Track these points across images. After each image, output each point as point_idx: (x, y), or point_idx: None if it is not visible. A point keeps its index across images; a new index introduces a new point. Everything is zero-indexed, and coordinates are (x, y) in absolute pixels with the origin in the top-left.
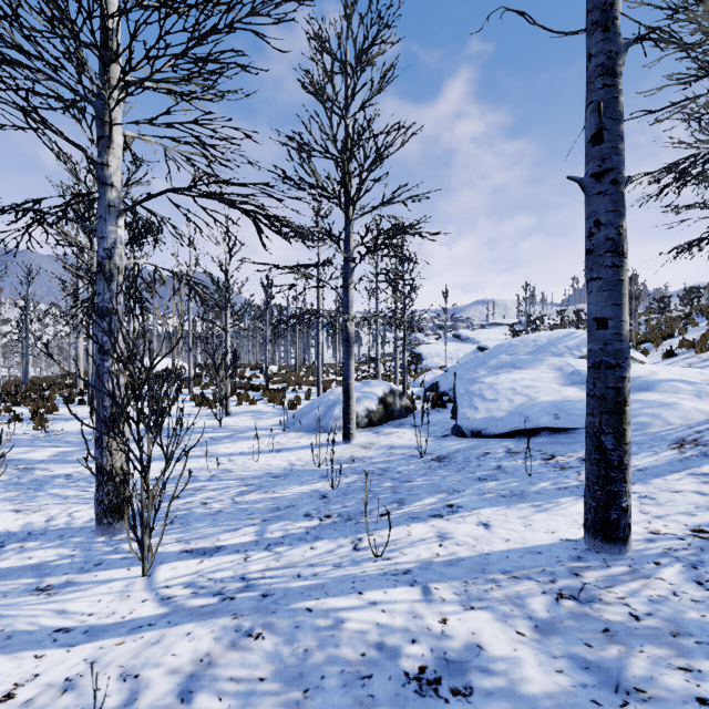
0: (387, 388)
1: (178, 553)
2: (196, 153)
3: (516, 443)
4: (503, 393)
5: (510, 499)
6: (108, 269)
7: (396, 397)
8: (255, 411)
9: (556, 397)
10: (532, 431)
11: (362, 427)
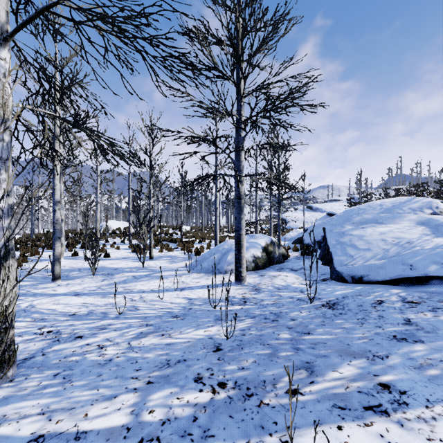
0: (268, 239)
1: (25, 442)
2: None
3: (406, 291)
4: (375, 244)
5: None
6: None
7: (275, 246)
8: (171, 256)
9: (433, 246)
10: (420, 279)
11: (250, 270)
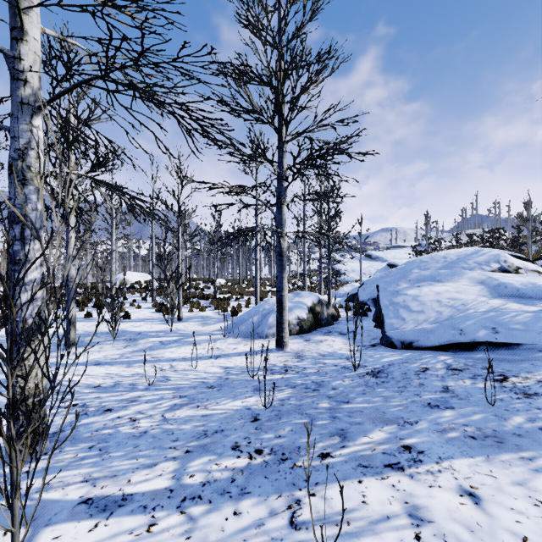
0: (315, 298)
1: (76, 504)
2: (131, 67)
3: (454, 358)
4: (429, 305)
5: (484, 443)
6: (20, 172)
7: (323, 306)
8: (203, 317)
9: (487, 309)
10: (469, 345)
11: (294, 333)
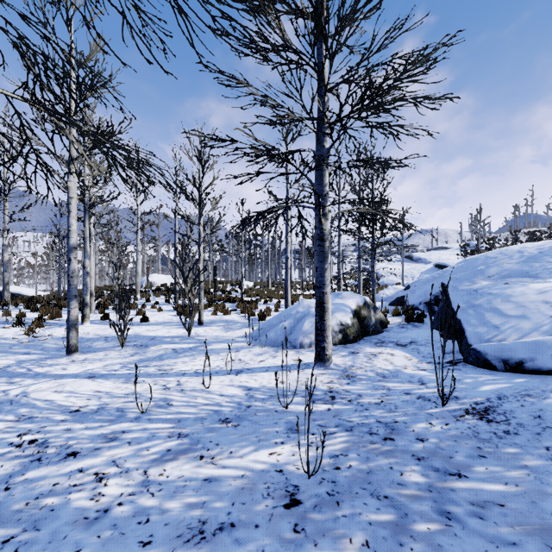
0: (360, 300)
1: None
2: None
3: None
4: (533, 308)
5: None
6: None
7: (370, 310)
8: (227, 321)
9: None
10: None
11: (336, 343)
